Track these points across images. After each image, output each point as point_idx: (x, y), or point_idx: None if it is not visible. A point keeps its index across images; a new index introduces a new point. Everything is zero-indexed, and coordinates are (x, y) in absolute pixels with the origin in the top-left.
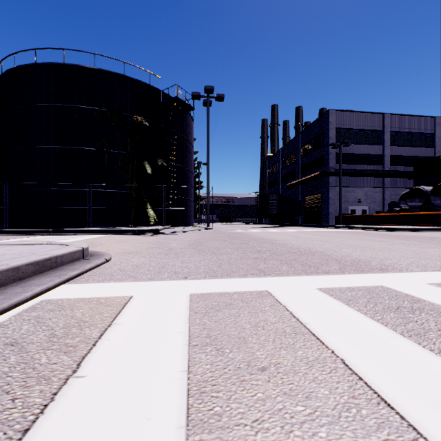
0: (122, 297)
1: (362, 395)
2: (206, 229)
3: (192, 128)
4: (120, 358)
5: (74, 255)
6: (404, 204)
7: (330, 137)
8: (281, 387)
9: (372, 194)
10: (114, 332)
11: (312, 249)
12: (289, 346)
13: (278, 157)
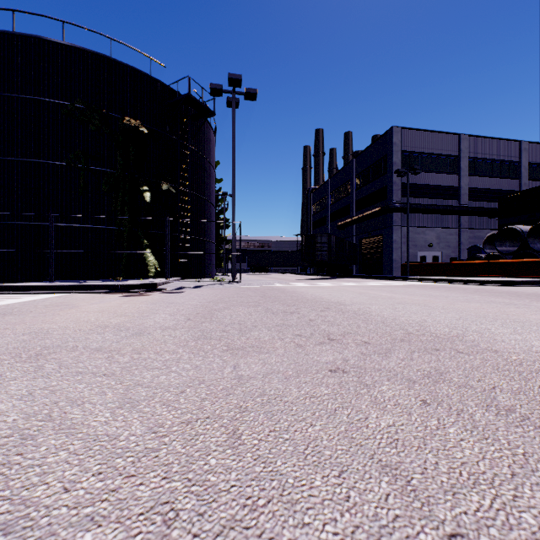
0: None
1: None
2: (231, 282)
3: (213, 144)
4: None
5: None
6: (490, 249)
7: (394, 162)
8: None
9: (446, 237)
10: None
11: (428, 327)
12: None
13: (325, 189)
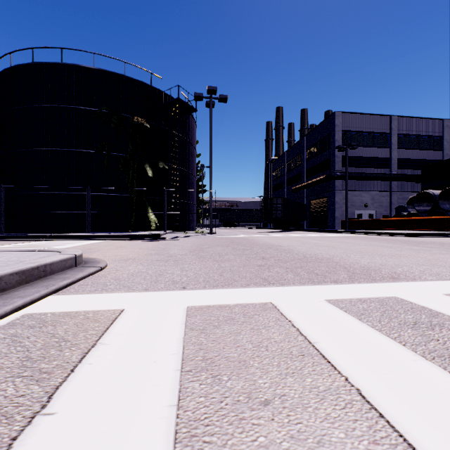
0: (112, 310)
1: (385, 440)
2: (209, 234)
3: (195, 130)
4: (99, 388)
5: (65, 263)
6: (412, 208)
7: (336, 140)
8: (287, 428)
9: (379, 198)
10: (98, 354)
11: (318, 255)
12: (296, 371)
13: (282, 160)
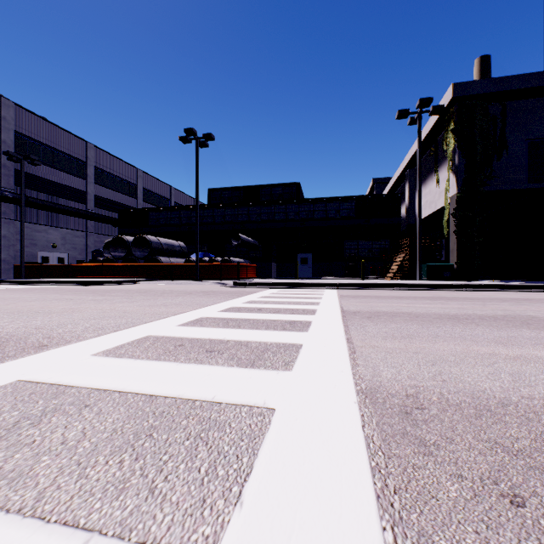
0: None
1: None
2: None
3: None
4: None
5: None
6: (109, 253)
7: (5, 141)
8: None
9: (73, 238)
10: None
11: None
12: None
13: None
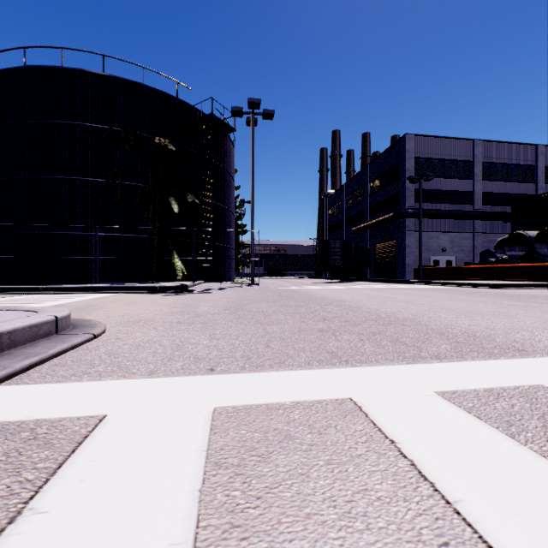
0: (84, 418)
1: None
2: (250, 285)
3: (233, 156)
4: None
5: (38, 330)
6: (501, 253)
7: (407, 169)
8: None
9: (459, 241)
10: (12, 547)
11: (397, 314)
12: None
13: (341, 194)
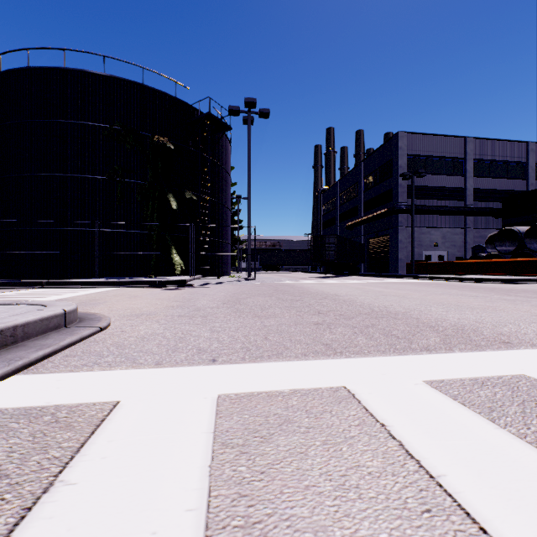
0: (100, 404)
1: None
2: (246, 279)
3: (229, 153)
4: None
5: (48, 323)
6: (492, 248)
7: (400, 166)
8: None
9: (451, 236)
10: (49, 512)
11: (390, 308)
12: None
13: (335, 191)
